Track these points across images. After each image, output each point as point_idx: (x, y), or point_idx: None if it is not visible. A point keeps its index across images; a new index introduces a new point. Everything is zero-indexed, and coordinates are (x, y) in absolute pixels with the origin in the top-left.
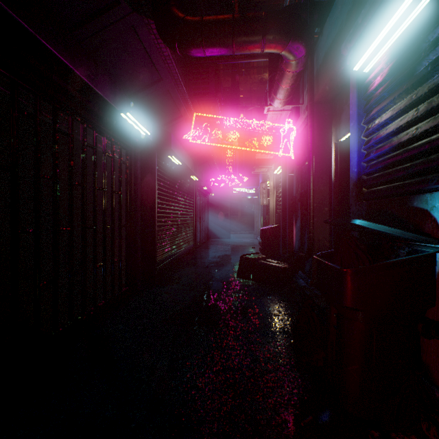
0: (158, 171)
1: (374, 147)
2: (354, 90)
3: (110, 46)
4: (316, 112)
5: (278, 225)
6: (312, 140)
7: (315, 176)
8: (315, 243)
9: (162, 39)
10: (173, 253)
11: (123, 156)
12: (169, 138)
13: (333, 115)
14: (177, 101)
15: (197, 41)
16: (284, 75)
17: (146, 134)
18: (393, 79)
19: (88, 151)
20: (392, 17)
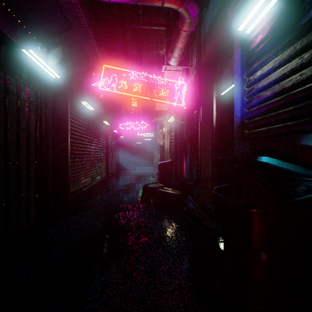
0: (72, 113)
1: (256, 95)
2: (238, 48)
3: None
4: (202, 72)
5: (171, 160)
6: (200, 93)
7: (202, 122)
8: (202, 175)
9: None
10: (86, 184)
11: (33, 96)
12: (81, 85)
13: (214, 75)
14: (88, 53)
15: None
16: (180, 34)
17: (55, 77)
18: (275, 34)
19: None
20: None
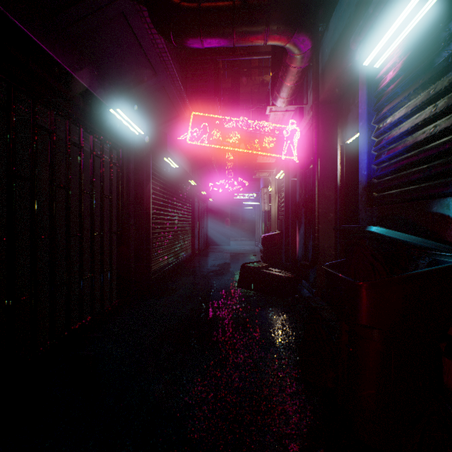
0: (153, 174)
1: (386, 148)
2: (364, 87)
3: (98, 34)
4: (321, 113)
5: (280, 232)
6: (317, 142)
7: (320, 180)
8: (320, 251)
9: (156, 27)
10: (169, 262)
11: (114, 157)
12: (165, 138)
13: (338, 116)
14: (173, 99)
15: (194, 30)
16: (288, 71)
17: (139, 134)
18: (407, 73)
19: (74, 151)
20: (408, 4)
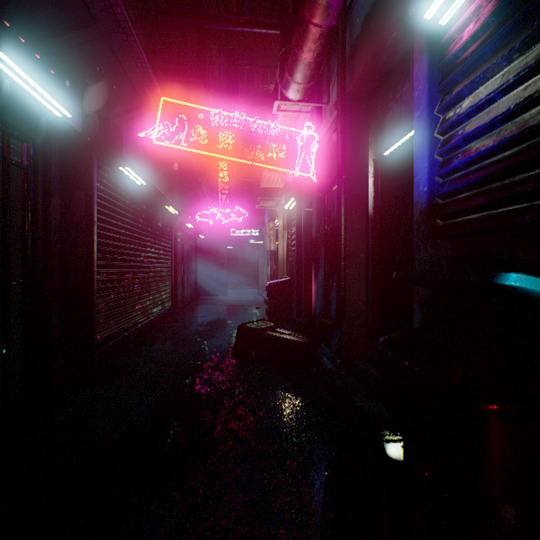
0: (102, 190)
1: (460, 149)
2: (424, 56)
3: None
4: (348, 113)
5: (290, 278)
6: (344, 152)
7: (347, 207)
8: (347, 306)
9: None
10: (133, 323)
11: (18, 152)
12: (119, 135)
13: (371, 119)
14: (132, 75)
15: None
16: (307, 33)
17: (63, 115)
18: (505, 18)
19: None
20: None
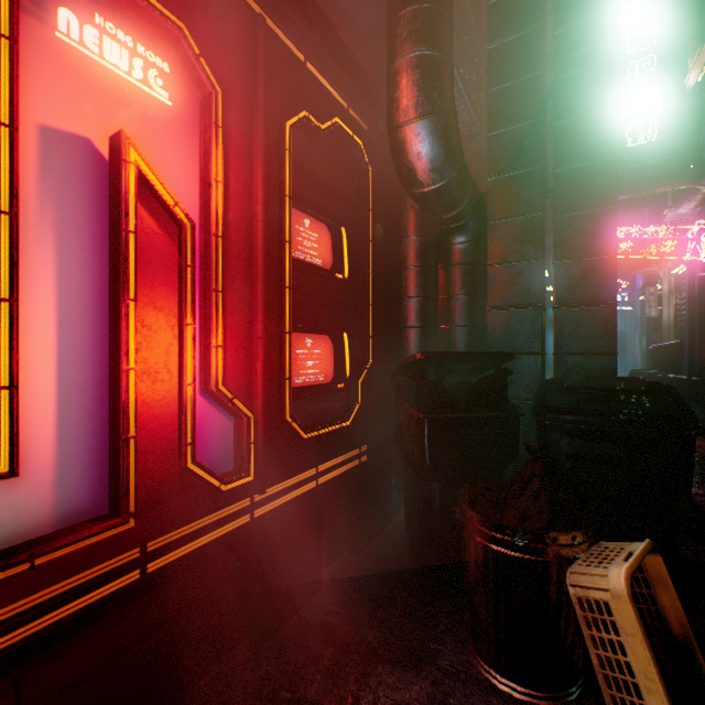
0: None
1: None
2: None
3: None
4: None
5: (679, 341)
6: None
7: None
8: None
9: None
10: None
11: None
12: (546, 254)
13: None
14: None
15: None
16: (693, 195)
17: None
18: None
19: None
20: None
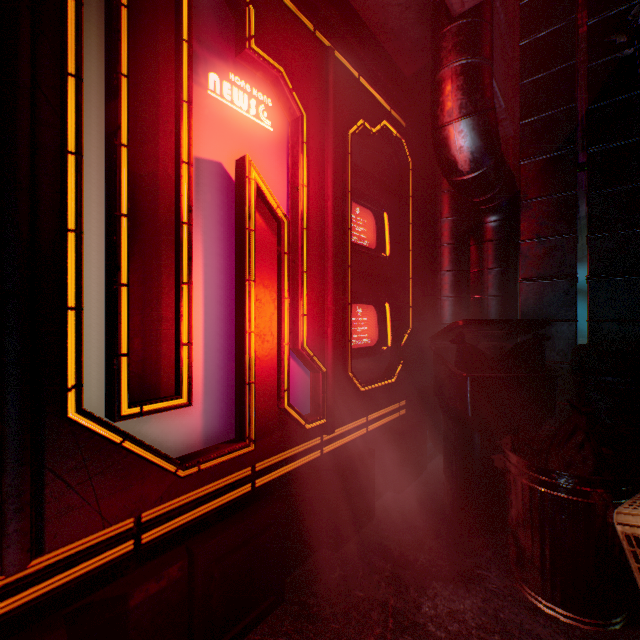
0: None
1: None
2: None
3: None
4: None
5: None
6: None
7: None
8: None
9: None
10: None
11: None
12: None
13: None
14: (578, 189)
15: None
16: None
17: None
18: None
19: None
20: None
